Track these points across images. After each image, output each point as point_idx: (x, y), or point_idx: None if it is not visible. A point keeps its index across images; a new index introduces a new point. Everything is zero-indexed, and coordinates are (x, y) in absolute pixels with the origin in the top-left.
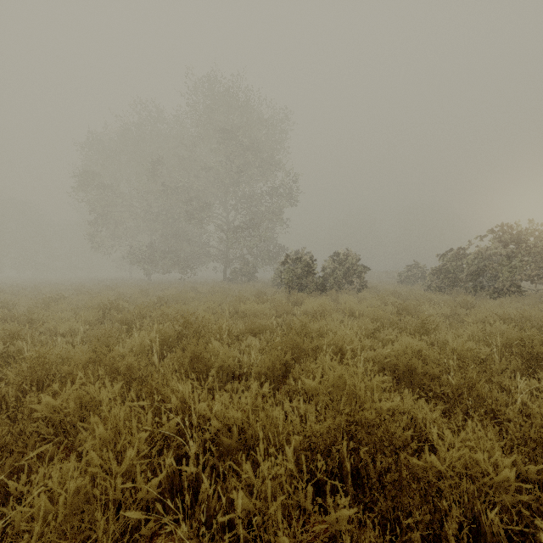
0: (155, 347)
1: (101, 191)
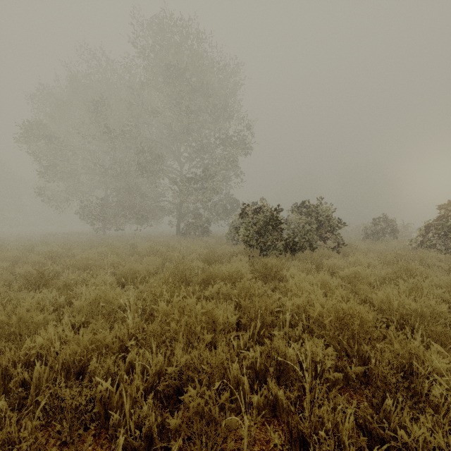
0: None
1: (47, 141)
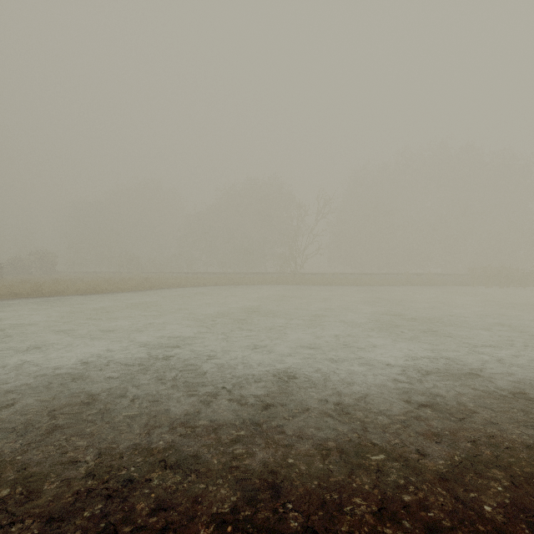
0: None
1: None
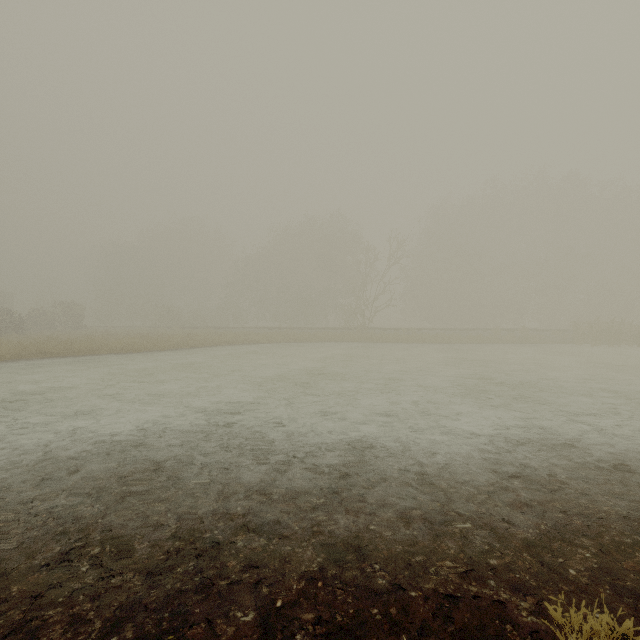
0: None
1: None
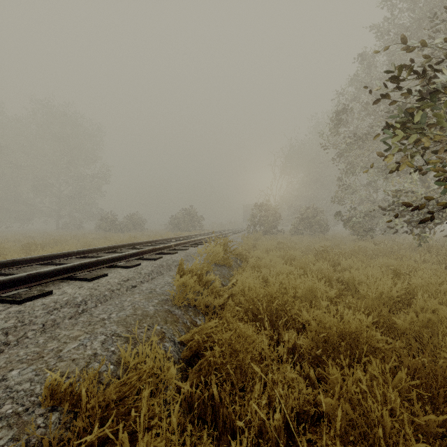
0: None
1: None
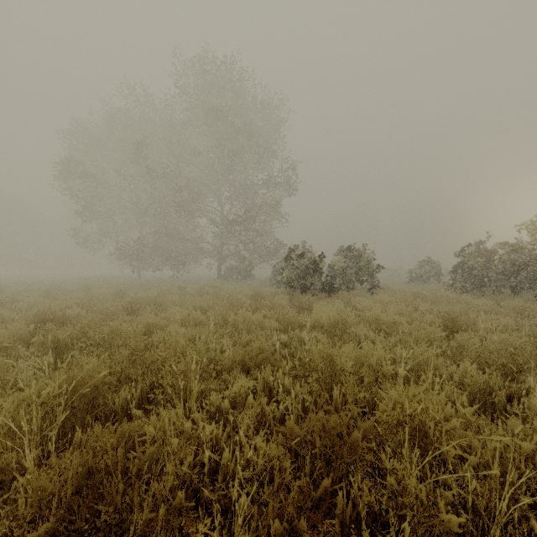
0: (58, 413)
1: (84, 181)
